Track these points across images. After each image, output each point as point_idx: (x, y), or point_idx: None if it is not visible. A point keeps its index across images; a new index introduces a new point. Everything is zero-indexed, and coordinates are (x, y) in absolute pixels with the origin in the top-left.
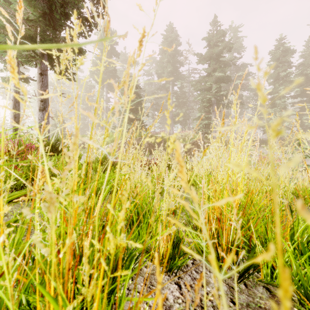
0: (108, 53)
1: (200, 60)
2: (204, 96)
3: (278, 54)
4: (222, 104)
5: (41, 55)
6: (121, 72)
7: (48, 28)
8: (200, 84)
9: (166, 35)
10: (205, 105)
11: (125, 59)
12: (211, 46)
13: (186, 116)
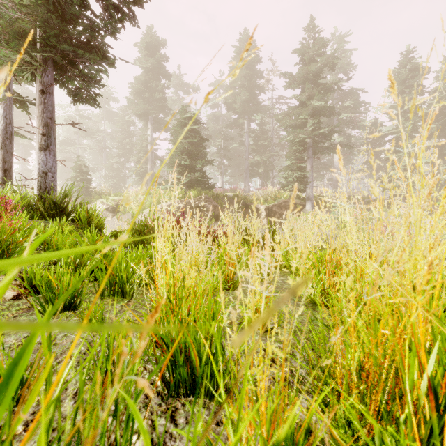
0: (155, 73)
1: (289, 82)
2: (296, 135)
3: (403, 74)
4: (322, 147)
5: (43, 62)
6: (173, 102)
7: (52, 15)
8: (290, 118)
9: (239, 47)
10: (296, 149)
11: (179, 83)
12: (306, 62)
13: (268, 166)
